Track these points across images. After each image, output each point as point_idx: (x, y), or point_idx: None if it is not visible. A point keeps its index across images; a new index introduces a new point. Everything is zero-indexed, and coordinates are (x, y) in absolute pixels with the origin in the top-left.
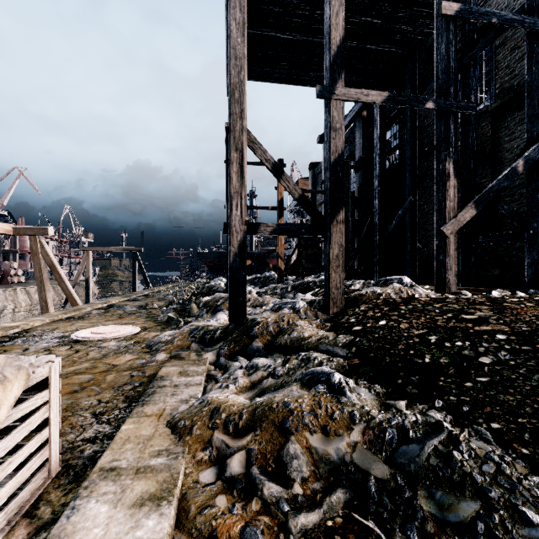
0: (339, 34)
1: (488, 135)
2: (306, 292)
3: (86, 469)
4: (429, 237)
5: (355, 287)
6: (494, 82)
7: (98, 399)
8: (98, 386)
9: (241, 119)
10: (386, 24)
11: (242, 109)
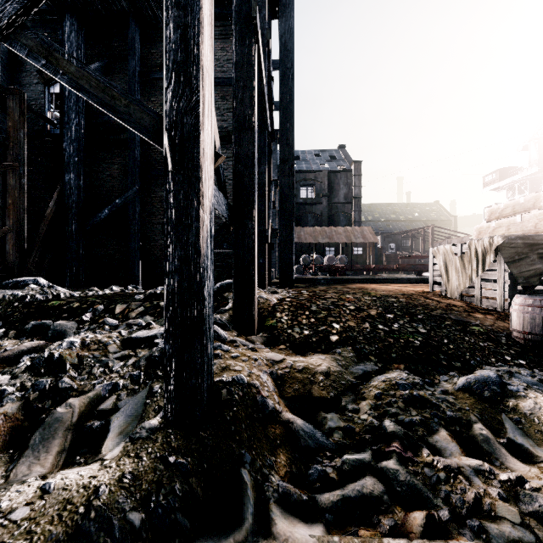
0: None
1: None
2: (66, 316)
3: None
4: None
5: None
6: None
7: None
8: None
9: None
10: None
11: None
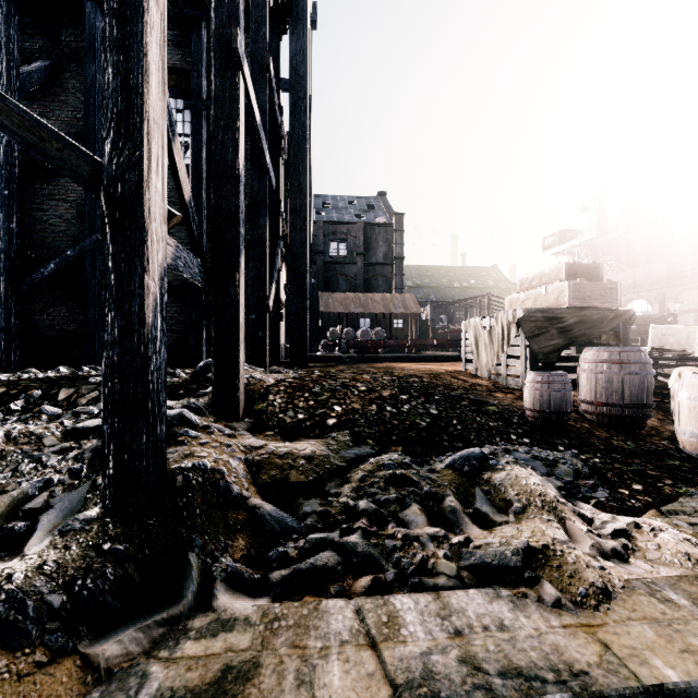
0: None
1: None
2: None
3: None
4: None
5: None
6: None
7: None
8: None
9: None
10: None
11: None
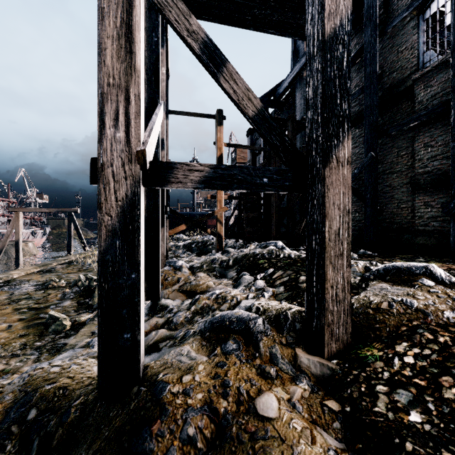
0: None
1: None
2: (255, 272)
3: None
4: (385, 200)
5: None
6: None
7: None
8: None
9: None
10: None
11: None
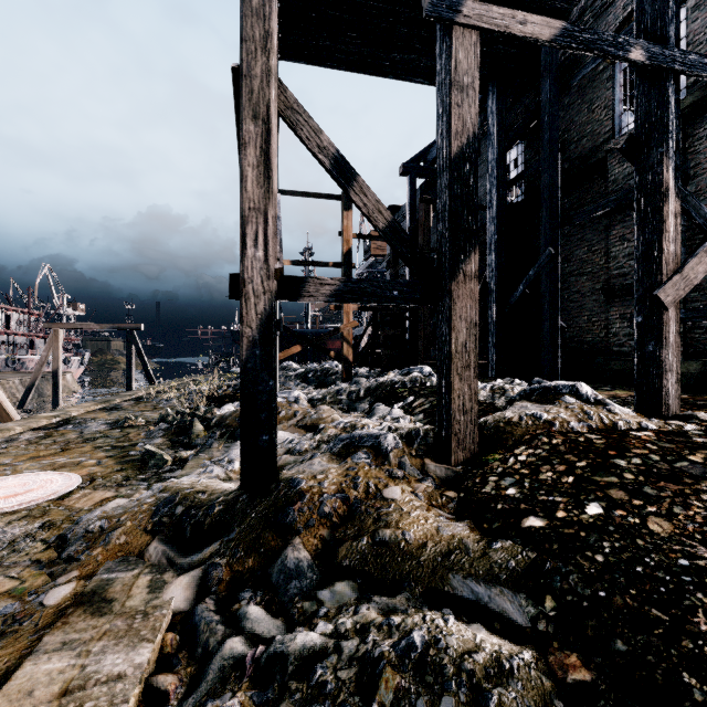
0: None
1: None
2: (392, 402)
3: None
4: (573, 312)
5: (479, 397)
6: None
7: None
8: None
9: (265, 52)
10: None
11: (267, 30)
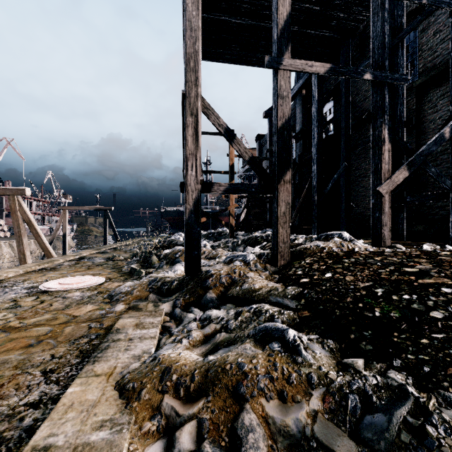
0: (286, 9)
1: (413, 108)
2: (255, 246)
3: (20, 444)
4: (360, 198)
5: (299, 241)
6: (418, 62)
7: (51, 354)
8: (54, 339)
9: (196, 86)
10: (324, 11)
11: (196, 77)
